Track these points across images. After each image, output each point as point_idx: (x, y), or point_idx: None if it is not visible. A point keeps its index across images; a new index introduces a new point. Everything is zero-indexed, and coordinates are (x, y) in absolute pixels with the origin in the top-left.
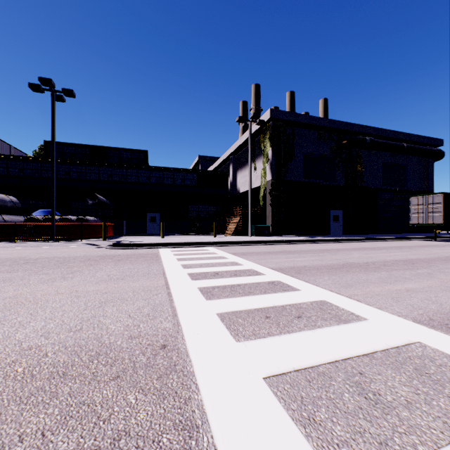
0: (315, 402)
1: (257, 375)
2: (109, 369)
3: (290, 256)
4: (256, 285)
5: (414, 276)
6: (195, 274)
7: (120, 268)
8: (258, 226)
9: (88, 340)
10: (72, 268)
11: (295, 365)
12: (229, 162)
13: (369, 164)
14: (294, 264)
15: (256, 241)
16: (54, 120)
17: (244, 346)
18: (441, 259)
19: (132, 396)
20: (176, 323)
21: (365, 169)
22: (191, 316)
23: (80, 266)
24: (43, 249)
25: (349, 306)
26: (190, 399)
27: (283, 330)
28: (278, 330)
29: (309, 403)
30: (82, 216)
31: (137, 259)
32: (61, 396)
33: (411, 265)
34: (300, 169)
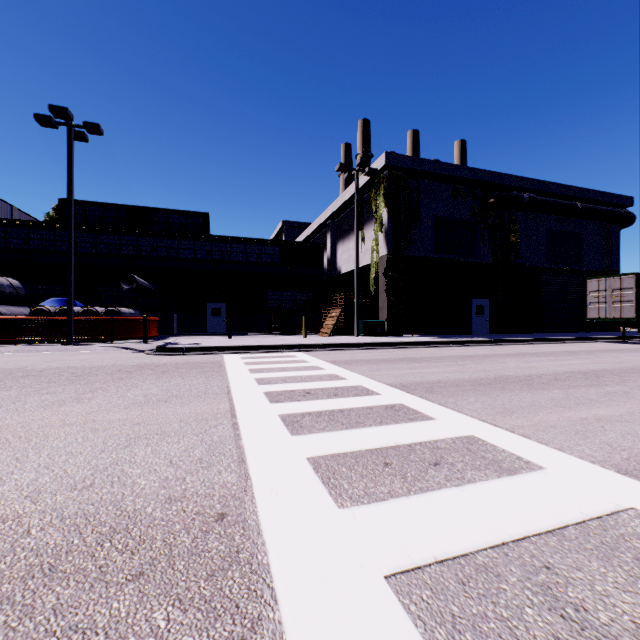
0: (477, 626)
1: (375, 570)
2: (128, 559)
3: (415, 366)
4: (368, 411)
5: (603, 397)
6: (276, 394)
7: (164, 385)
8: (367, 321)
9: (100, 505)
10: (92, 385)
11: (437, 552)
12: (326, 230)
13: (527, 232)
14: (423, 378)
15: (365, 343)
16: (72, 168)
17: (351, 515)
18: (638, 371)
19: (161, 614)
20: (243, 474)
21: (522, 240)
22: (267, 463)
23: (105, 382)
24: (55, 356)
25: (513, 446)
26: (260, 620)
27: (412, 487)
28: (405, 487)
29: (466, 627)
30: (113, 308)
31: (190, 370)
32: (39, 613)
33: (596, 379)
34: (428, 240)
